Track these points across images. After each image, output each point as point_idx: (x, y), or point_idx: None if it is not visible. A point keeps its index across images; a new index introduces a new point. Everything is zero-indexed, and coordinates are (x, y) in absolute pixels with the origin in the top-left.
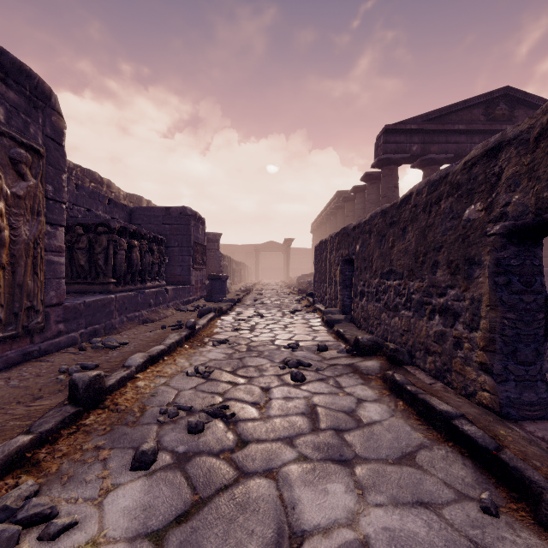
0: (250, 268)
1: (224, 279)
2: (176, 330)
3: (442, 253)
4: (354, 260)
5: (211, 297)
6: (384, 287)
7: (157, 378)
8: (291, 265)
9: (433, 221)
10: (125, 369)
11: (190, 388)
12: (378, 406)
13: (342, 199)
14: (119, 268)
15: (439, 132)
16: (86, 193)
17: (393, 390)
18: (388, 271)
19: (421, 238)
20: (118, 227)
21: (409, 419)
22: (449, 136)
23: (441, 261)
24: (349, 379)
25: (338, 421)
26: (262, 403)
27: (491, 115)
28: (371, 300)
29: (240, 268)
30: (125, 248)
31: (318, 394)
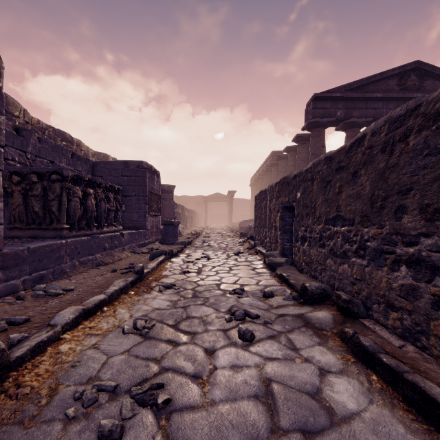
0: (200, 215)
1: (176, 224)
2: (125, 274)
3: (411, 196)
4: (293, 207)
5: (165, 240)
6: (329, 233)
7: (87, 338)
8: (234, 212)
9: (397, 161)
10: (49, 329)
11: (122, 352)
12: (347, 382)
13: (277, 158)
14: (73, 214)
15: (360, 99)
16: (49, 146)
17: (359, 356)
18: (334, 216)
19: (379, 181)
20: (71, 175)
21: (395, 407)
22: (368, 103)
23: (410, 205)
24: (303, 337)
25: (303, 413)
26: (205, 376)
27: (403, 85)
28: (314, 246)
29: (191, 215)
30: (79, 196)
31: (271, 360)
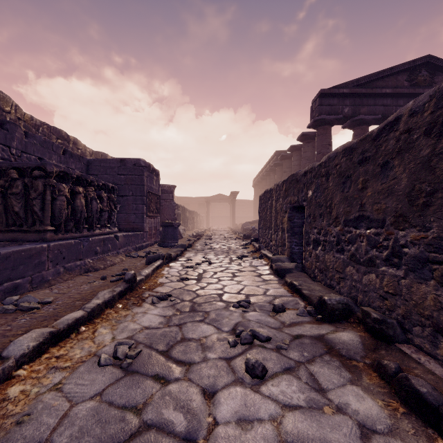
0: (202, 216)
1: (176, 226)
2: (115, 283)
3: None
4: (303, 207)
5: (164, 243)
6: (349, 236)
7: (49, 374)
8: (236, 214)
9: None
10: None
11: (93, 395)
12: None
13: (281, 158)
14: (58, 215)
15: (368, 95)
16: (37, 141)
17: (412, 405)
18: (356, 217)
19: (422, 172)
20: (56, 171)
21: None
22: (377, 99)
23: None
24: (328, 370)
25: None
26: (201, 437)
27: (413, 80)
28: (329, 250)
29: (193, 216)
30: (65, 194)
31: (291, 409)
